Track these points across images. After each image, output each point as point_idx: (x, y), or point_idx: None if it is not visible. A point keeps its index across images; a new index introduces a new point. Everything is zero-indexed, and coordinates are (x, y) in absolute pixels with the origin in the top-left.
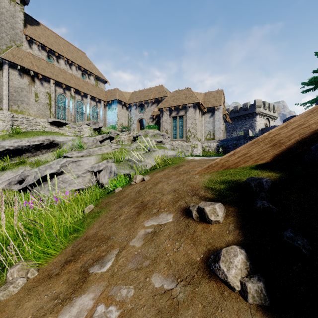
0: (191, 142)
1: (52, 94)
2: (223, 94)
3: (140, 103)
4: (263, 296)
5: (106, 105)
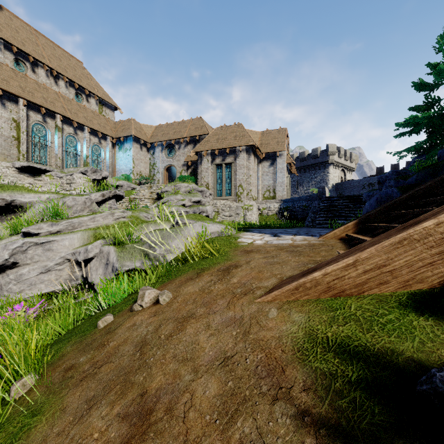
0: (243, 202)
1: (23, 123)
2: (287, 134)
3: (169, 142)
4: None
5: (115, 144)
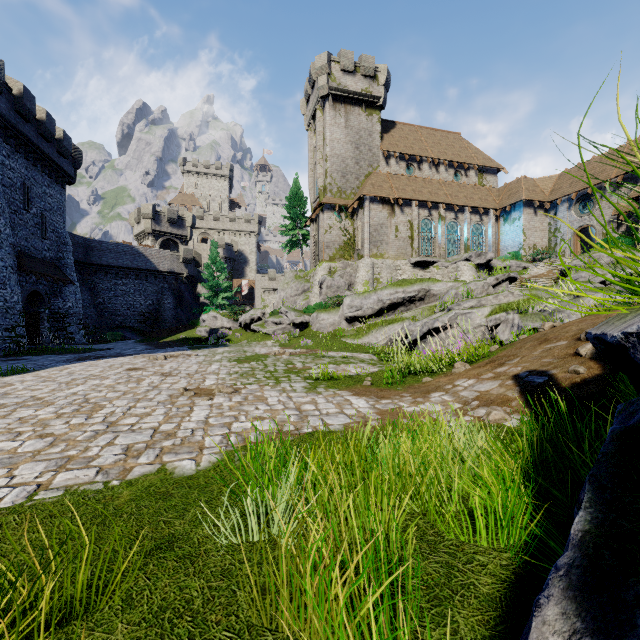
0: None
1: (415, 222)
2: None
3: (581, 192)
4: (592, 354)
5: (499, 216)
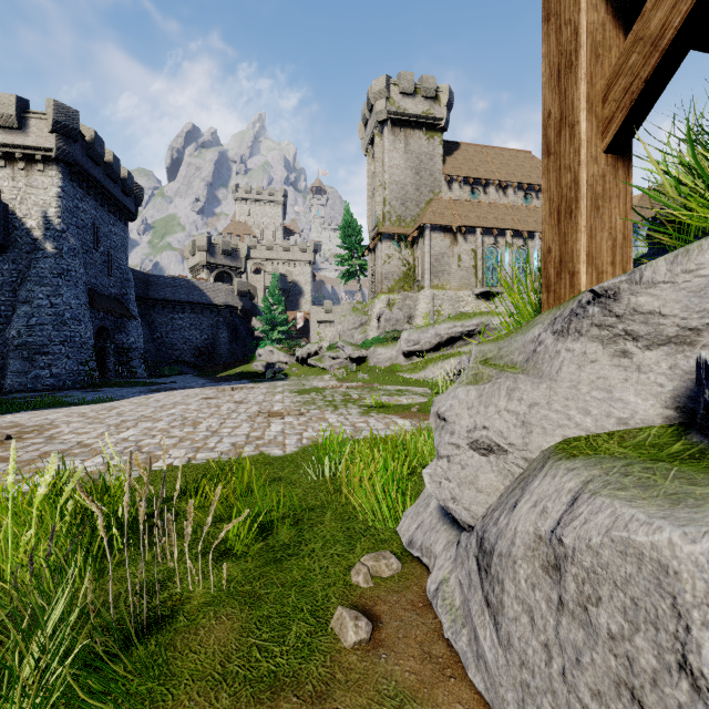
0: None
1: (479, 250)
2: None
3: None
4: None
5: None
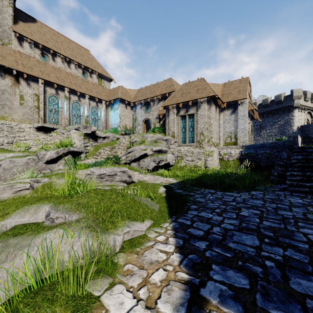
0: (204, 148)
1: (41, 96)
2: (249, 83)
3: (146, 100)
4: None
5: (108, 105)
